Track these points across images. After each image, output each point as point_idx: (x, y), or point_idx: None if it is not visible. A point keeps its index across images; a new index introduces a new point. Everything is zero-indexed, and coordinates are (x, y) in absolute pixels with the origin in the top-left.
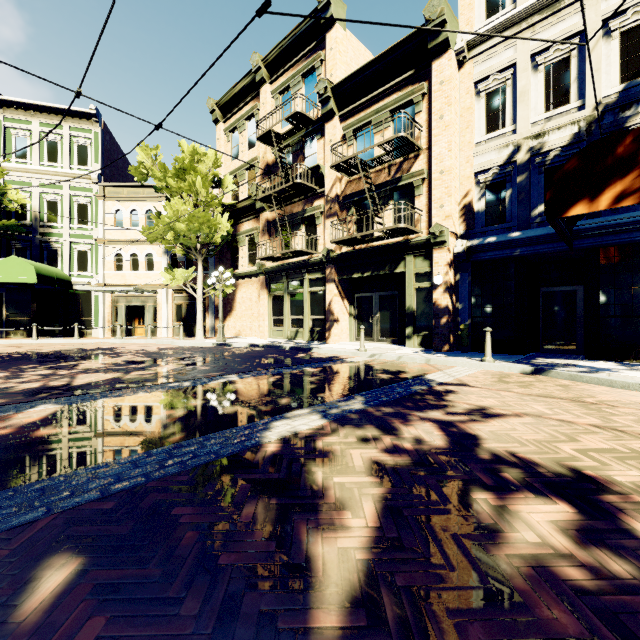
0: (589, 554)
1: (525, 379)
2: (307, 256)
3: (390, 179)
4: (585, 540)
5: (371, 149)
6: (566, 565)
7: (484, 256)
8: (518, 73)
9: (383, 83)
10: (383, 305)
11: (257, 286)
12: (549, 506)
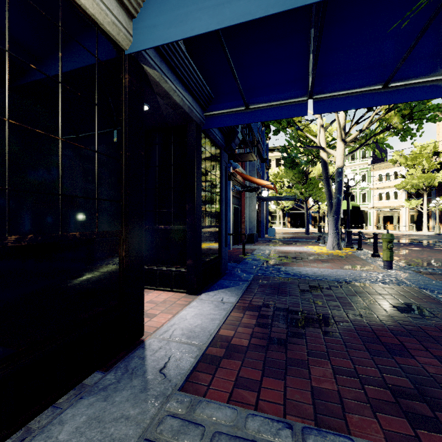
0: None
1: None
2: None
3: None
4: None
5: None
6: None
7: None
8: None
9: None
10: None
11: None
12: None
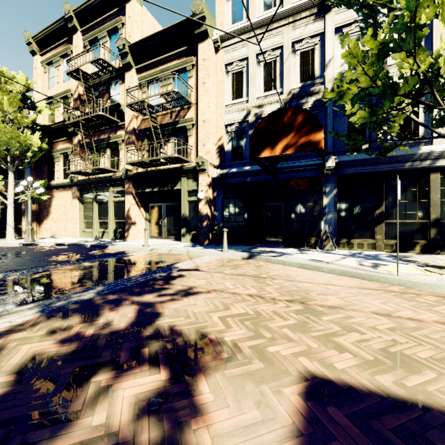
0: (136, 426)
1: (240, 263)
2: (112, 173)
3: (171, 121)
4: (147, 410)
5: (159, 98)
6: None
7: (230, 181)
8: (249, 64)
9: (167, 51)
10: (169, 212)
11: (70, 195)
12: (150, 377)
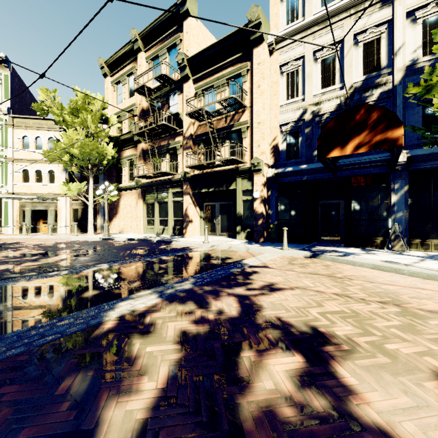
0: (303, 394)
1: (305, 261)
2: (171, 176)
3: (226, 125)
4: (303, 383)
5: (214, 104)
6: (285, 405)
7: (285, 180)
8: (305, 62)
9: (222, 60)
10: (222, 211)
11: (135, 196)
12: (289, 358)
